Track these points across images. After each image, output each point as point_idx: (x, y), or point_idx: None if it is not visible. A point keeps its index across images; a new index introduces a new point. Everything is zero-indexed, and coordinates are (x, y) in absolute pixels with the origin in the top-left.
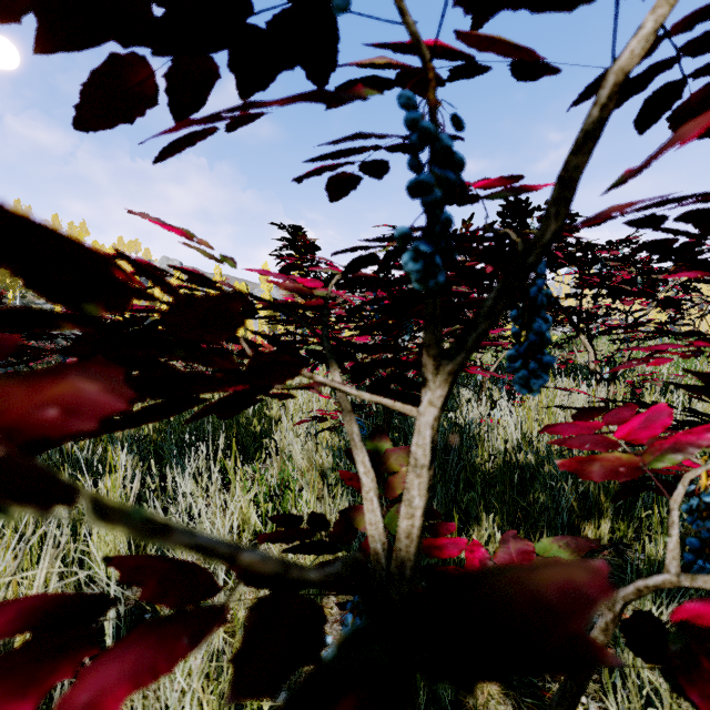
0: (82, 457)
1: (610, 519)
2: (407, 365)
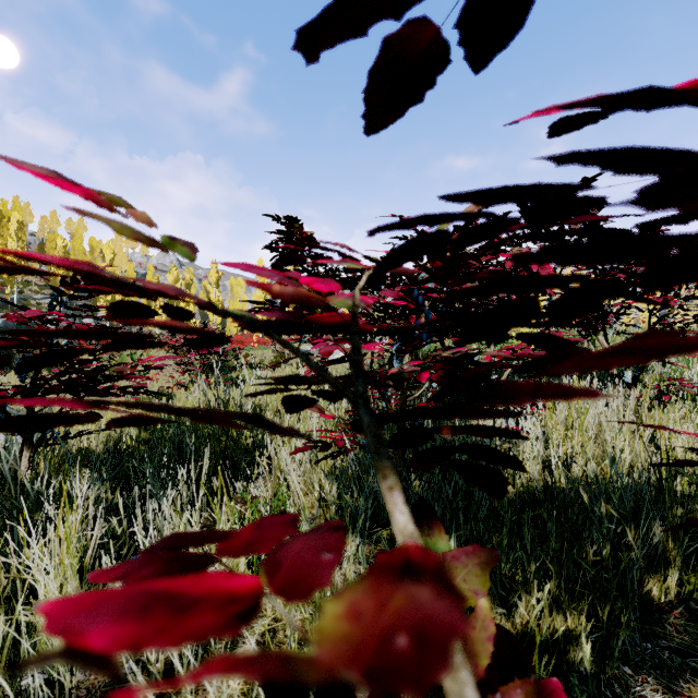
0: (35, 490)
1: (678, 570)
2: (495, 430)
